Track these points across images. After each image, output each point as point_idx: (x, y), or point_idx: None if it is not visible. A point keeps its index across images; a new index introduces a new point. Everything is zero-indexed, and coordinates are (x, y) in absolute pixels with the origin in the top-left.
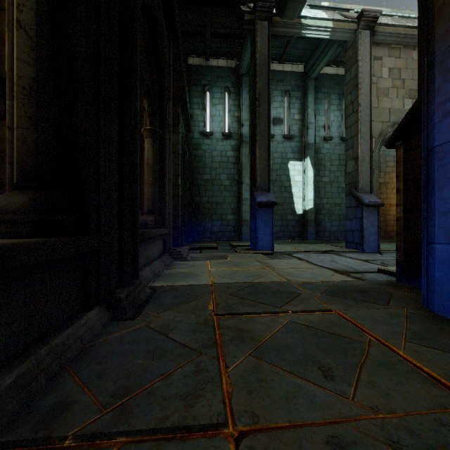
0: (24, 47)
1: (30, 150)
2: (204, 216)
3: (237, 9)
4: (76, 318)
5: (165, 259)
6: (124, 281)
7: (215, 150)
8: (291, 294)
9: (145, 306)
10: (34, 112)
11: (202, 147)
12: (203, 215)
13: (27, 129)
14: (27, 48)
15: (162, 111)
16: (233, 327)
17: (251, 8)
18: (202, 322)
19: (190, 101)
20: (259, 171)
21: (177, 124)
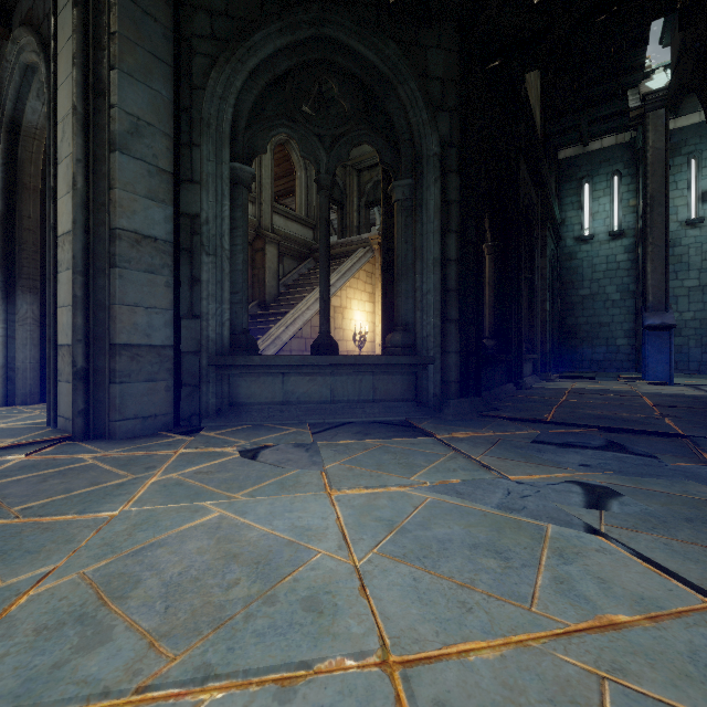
0: (490, 291)
1: (492, 326)
2: (581, 342)
3: (622, 98)
4: (507, 384)
5: (535, 378)
6: (518, 378)
7: (597, 256)
8: (625, 393)
9: (529, 389)
10: (493, 313)
11: (578, 255)
12: (579, 340)
13: (491, 318)
14: (491, 291)
15: (531, 259)
16: (574, 395)
17: (640, 99)
18: (559, 392)
19: (560, 203)
20: (652, 289)
21: (544, 247)
